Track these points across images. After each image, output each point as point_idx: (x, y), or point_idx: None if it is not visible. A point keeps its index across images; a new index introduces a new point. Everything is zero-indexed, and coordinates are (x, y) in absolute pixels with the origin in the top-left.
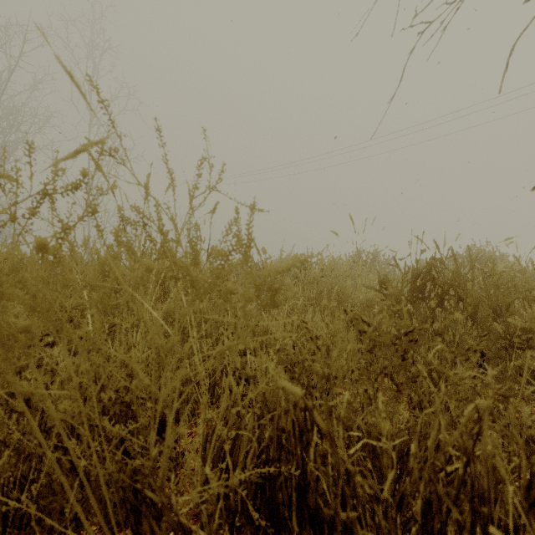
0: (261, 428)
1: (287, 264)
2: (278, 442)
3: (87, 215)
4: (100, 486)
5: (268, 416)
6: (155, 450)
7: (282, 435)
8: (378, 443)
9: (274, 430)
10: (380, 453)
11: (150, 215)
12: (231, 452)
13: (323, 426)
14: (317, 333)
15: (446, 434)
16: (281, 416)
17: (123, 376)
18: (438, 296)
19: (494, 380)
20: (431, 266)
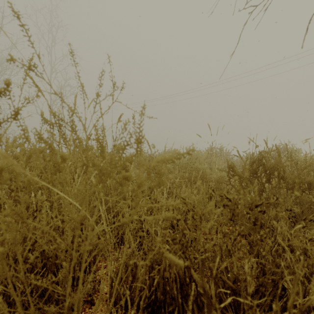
0: (150, 278)
1: (171, 156)
2: (164, 288)
3: (11, 117)
4: (39, 310)
5: (156, 269)
6: (67, 302)
7: (166, 284)
8: (244, 300)
9: (160, 279)
10: (246, 308)
11: (62, 117)
12: (130, 290)
13: (199, 281)
14: (189, 201)
15: (290, 283)
16: (165, 269)
17: (44, 242)
18: (266, 176)
19: (299, 229)
20: (262, 156)
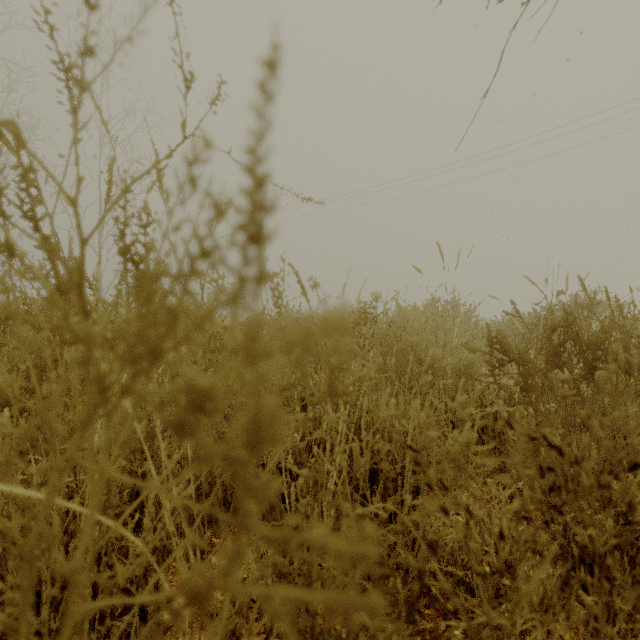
0: None
1: None
2: None
3: None
4: None
5: None
6: None
7: None
8: None
9: None
10: None
11: None
12: None
13: None
14: (401, 427)
15: None
16: None
17: None
18: (584, 364)
19: None
20: (573, 317)
